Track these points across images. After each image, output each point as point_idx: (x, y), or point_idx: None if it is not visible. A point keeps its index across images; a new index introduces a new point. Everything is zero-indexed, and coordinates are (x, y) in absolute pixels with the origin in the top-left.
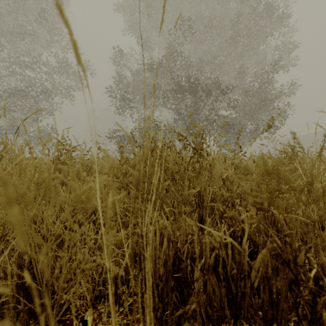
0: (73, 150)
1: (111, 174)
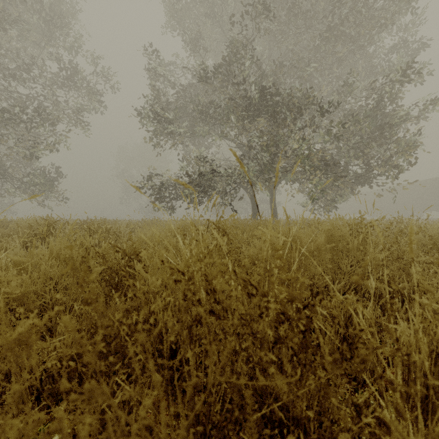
0: None
1: None
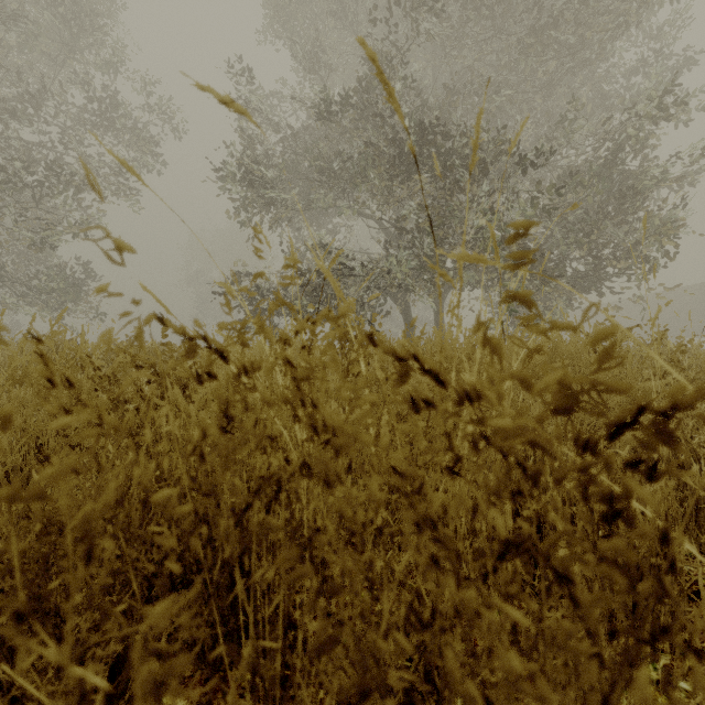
0: None
1: None
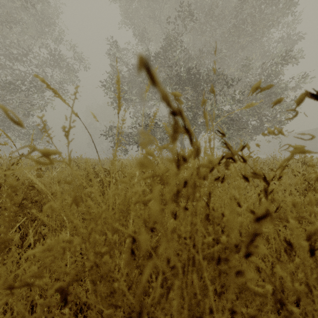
0: None
1: None
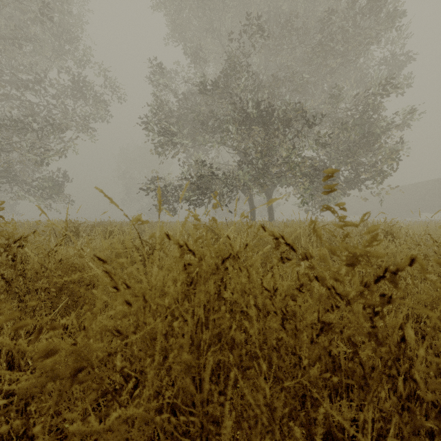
0: (19, 244)
1: (50, 382)
